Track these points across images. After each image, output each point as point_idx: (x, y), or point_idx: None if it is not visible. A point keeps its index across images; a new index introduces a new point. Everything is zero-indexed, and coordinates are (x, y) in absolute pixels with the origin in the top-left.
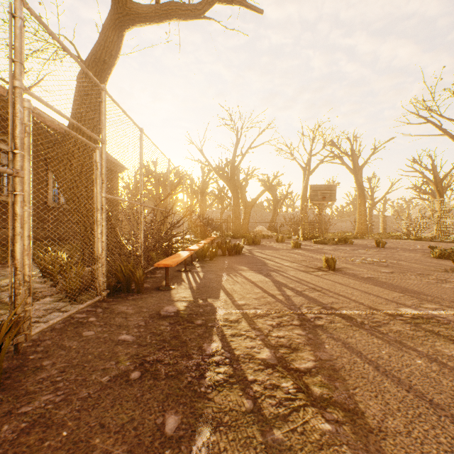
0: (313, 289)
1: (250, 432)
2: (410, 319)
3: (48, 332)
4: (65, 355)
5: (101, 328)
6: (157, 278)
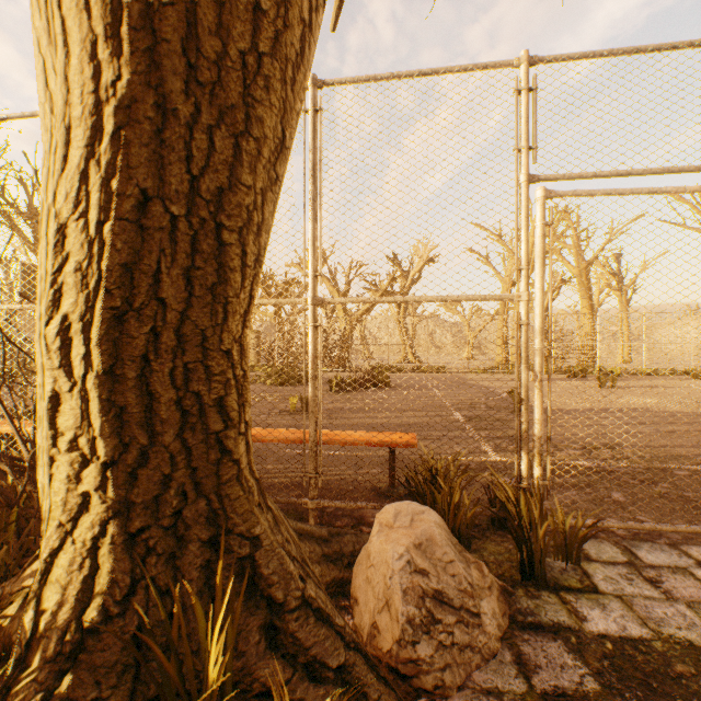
0: (398, 425)
1: (655, 459)
2: (474, 420)
3: (698, 540)
4: (699, 521)
5: (620, 513)
6: (296, 505)
